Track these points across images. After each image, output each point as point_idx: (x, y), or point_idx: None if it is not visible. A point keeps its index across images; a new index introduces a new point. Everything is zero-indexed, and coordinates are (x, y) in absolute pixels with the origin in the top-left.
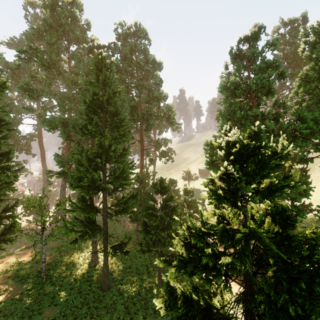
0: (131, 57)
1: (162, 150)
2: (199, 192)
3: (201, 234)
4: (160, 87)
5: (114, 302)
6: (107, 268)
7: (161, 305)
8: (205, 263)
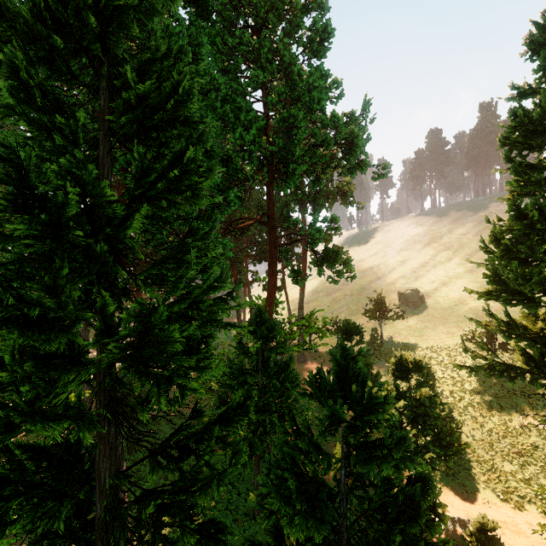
0: None
1: (326, 247)
2: (408, 349)
3: None
4: (324, 51)
5: None
6: None
7: None
8: None
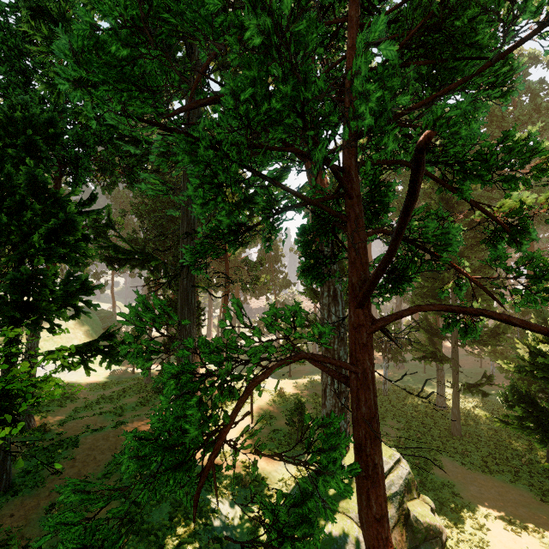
0: (502, 114)
1: None
2: None
3: (548, 343)
4: None
5: (467, 450)
6: (457, 409)
7: (505, 403)
8: (542, 362)
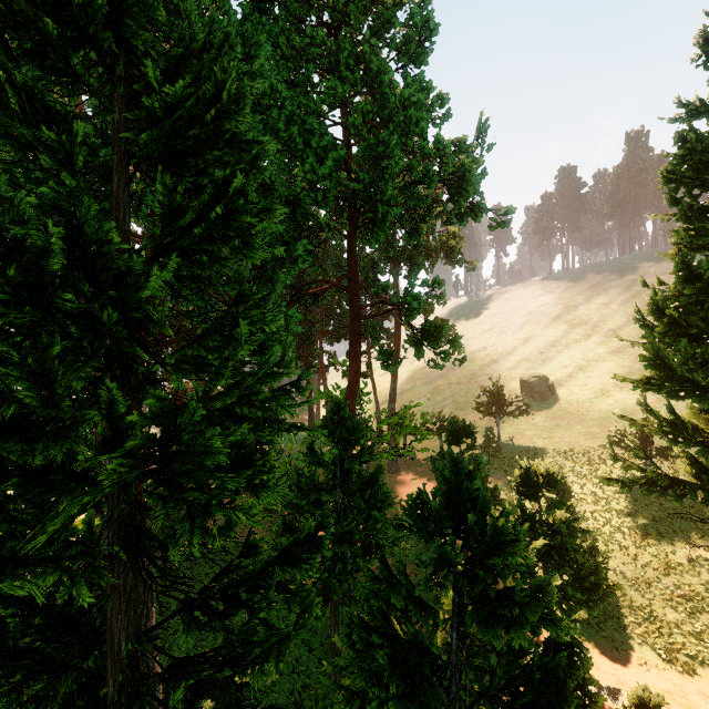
0: None
1: (426, 319)
2: (534, 455)
3: None
4: (425, 54)
5: None
6: None
7: None
8: None
